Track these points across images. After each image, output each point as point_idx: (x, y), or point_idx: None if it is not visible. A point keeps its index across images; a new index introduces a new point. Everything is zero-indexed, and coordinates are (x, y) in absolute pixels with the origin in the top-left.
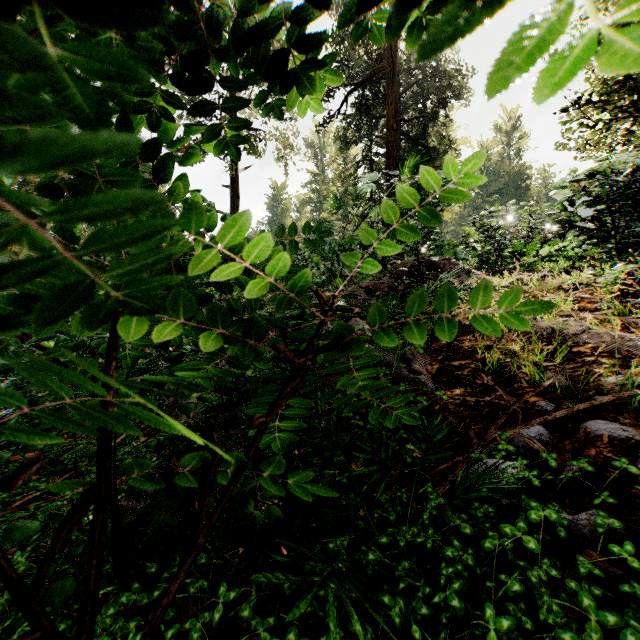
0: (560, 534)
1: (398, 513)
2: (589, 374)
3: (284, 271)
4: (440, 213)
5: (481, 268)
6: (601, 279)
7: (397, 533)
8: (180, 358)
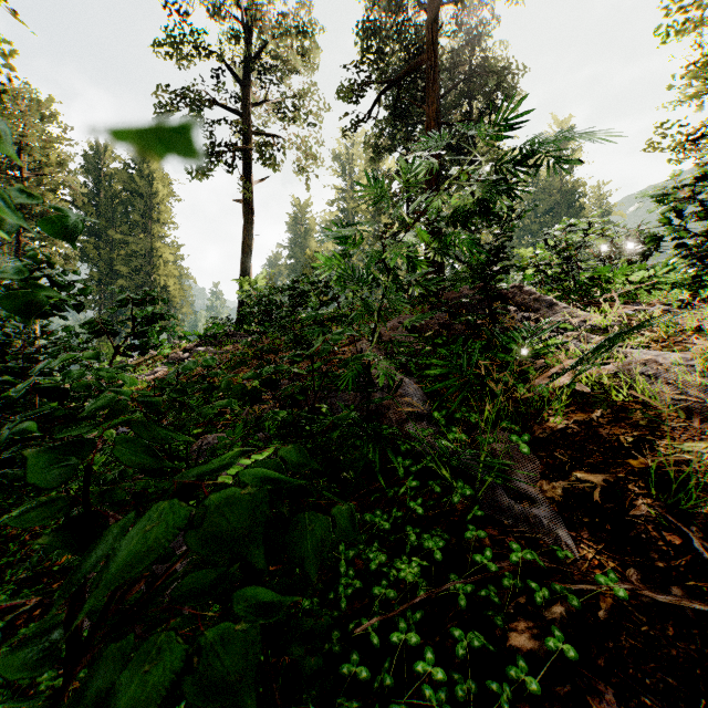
0: None
1: None
2: None
3: None
4: (516, 221)
5: (560, 298)
6: None
7: None
8: None
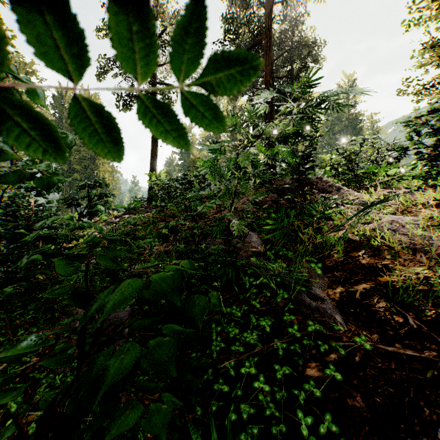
0: None
1: None
2: None
3: None
4: (317, 139)
5: (345, 185)
6: None
7: None
8: None
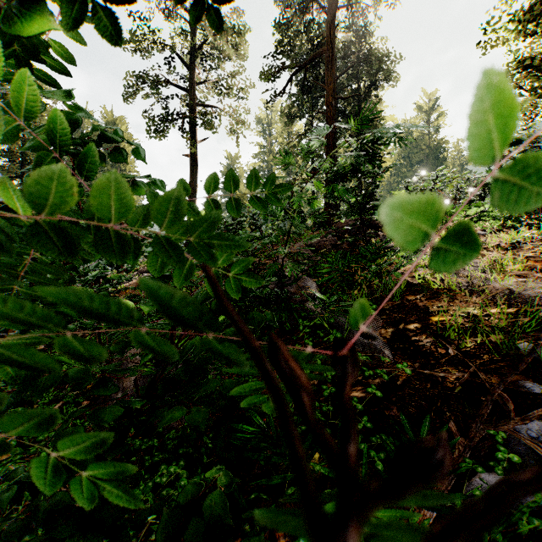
0: None
1: None
2: None
3: None
4: (381, 175)
5: None
6: None
7: None
8: None
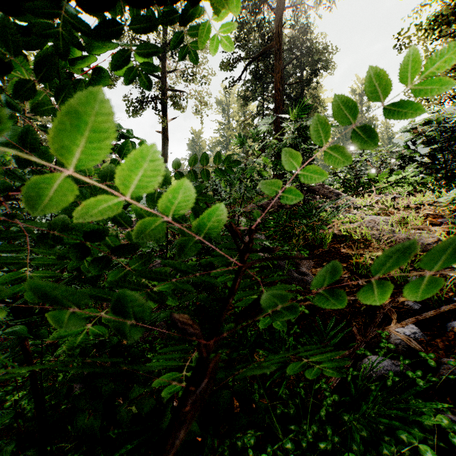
0: (452, 440)
1: (296, 404)
2: (445, 278)
3: (183, 204)
4: (317, 150)
5: (346, 191)
6: (444, 200)
7: (298, 431)
8: (101, 276)
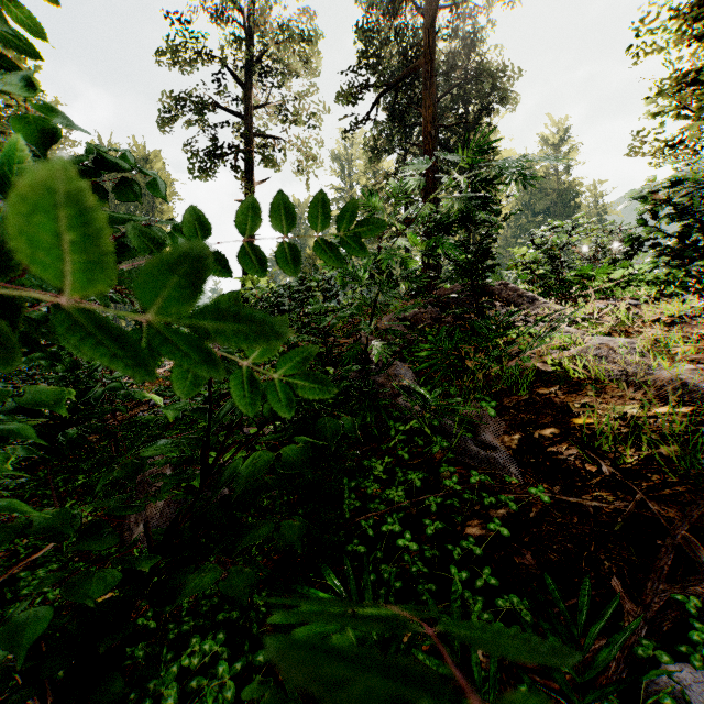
0: None
1: None
2: None
3: None
4: (499, 225)
5: (544, 295)
6: None
7: None
8: None
